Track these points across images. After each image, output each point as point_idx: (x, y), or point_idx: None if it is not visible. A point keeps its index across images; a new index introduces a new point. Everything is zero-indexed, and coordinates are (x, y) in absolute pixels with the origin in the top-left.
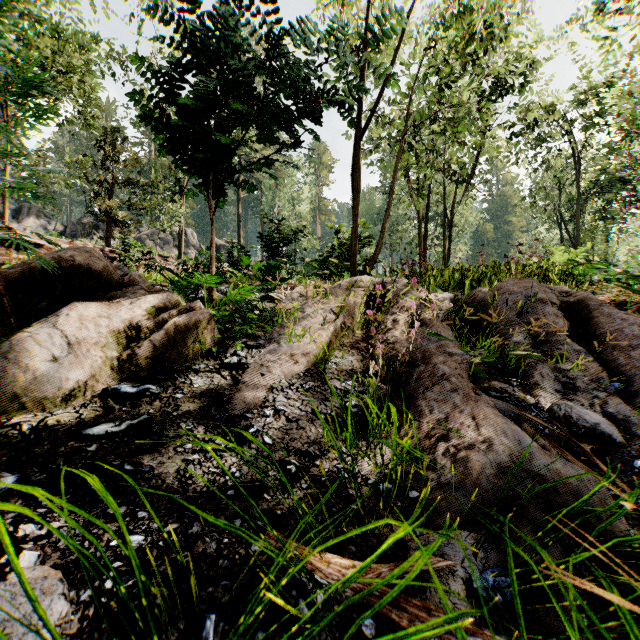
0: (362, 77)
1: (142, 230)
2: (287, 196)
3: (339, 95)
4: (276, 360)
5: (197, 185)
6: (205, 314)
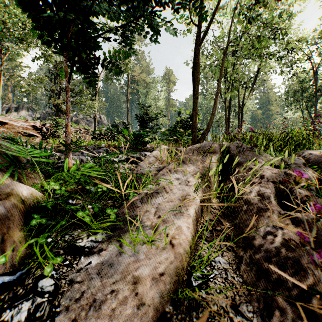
0: (201, 1)
1: (78, 116)
2: (152, 97)
3: None
4: (105, 300)
5: None
6: None
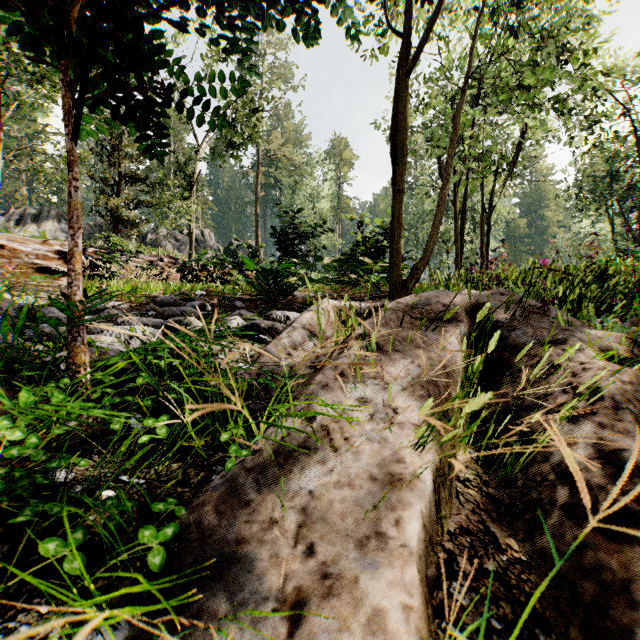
0: None
1: (159, 231)
2: (306, 194)
3: None
4: None
5: None
6: None
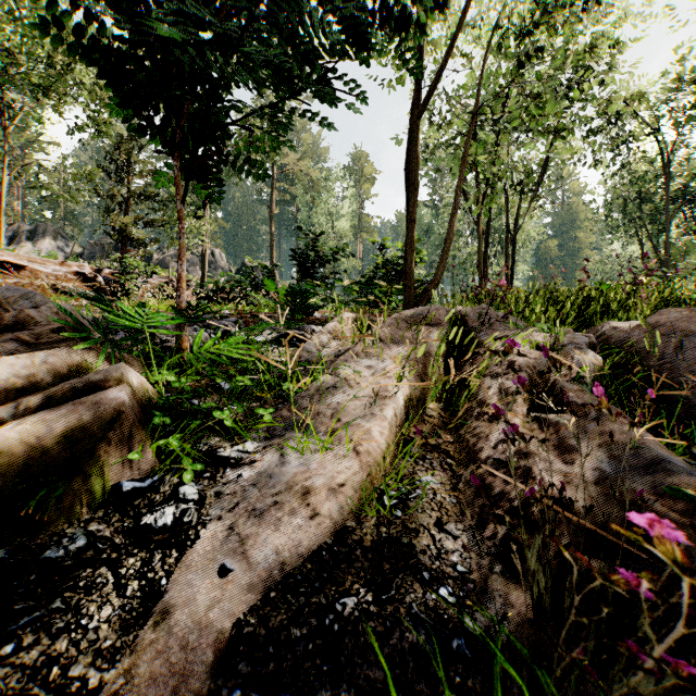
0: None
1: (166, 251)
2: (325, 212)
3: (397, 4)
4: (268, 509)
5: (168, 163)
6: (108, 404)
